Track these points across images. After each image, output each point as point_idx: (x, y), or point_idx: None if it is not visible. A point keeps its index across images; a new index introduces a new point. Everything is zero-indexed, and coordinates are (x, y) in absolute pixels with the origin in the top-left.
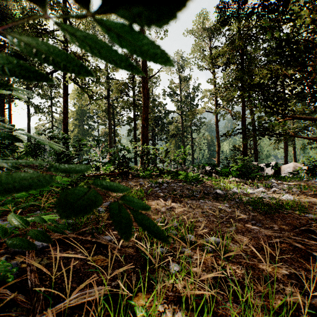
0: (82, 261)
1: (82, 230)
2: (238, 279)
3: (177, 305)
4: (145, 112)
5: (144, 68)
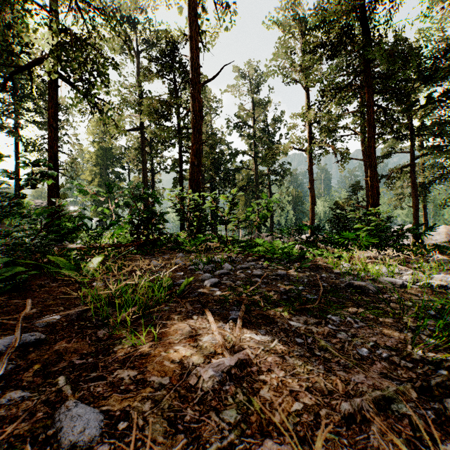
0: None
1: None
2: None
3: None
4: (196, 141)
5: (194, 67)
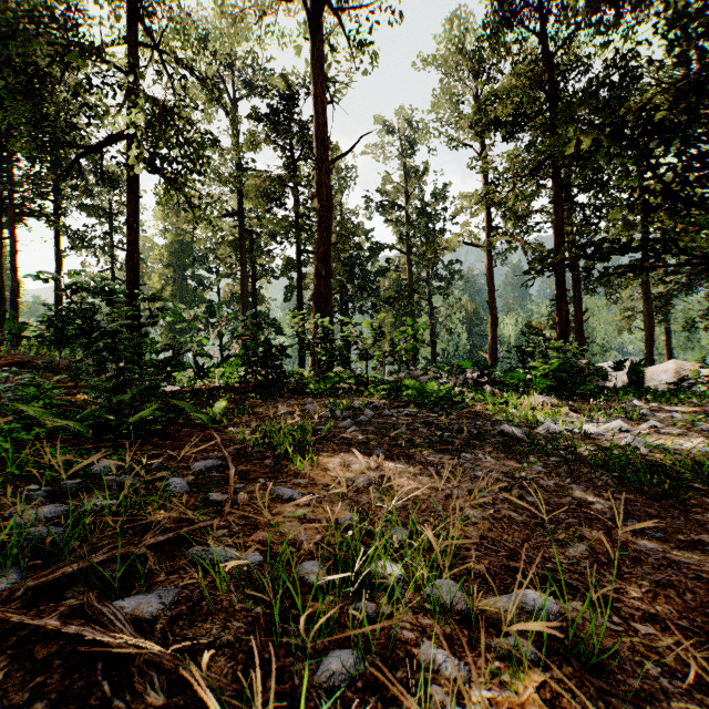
0: None
1: (65, 571)
2: None
3: None
4: (324, 242)
5: (321, 138)
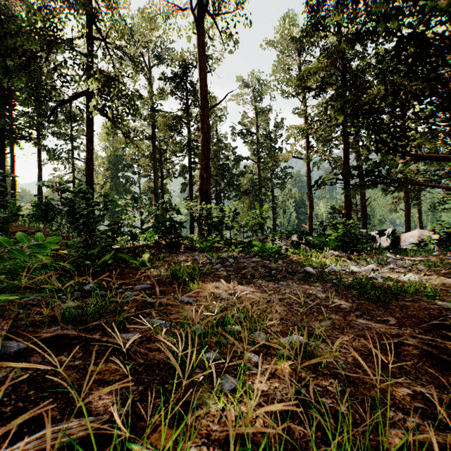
0: (79, 373)
1: (92, 324)
2: (331, 401)
3: (223, 447)
4: (205, 157)
5: (204, 94)
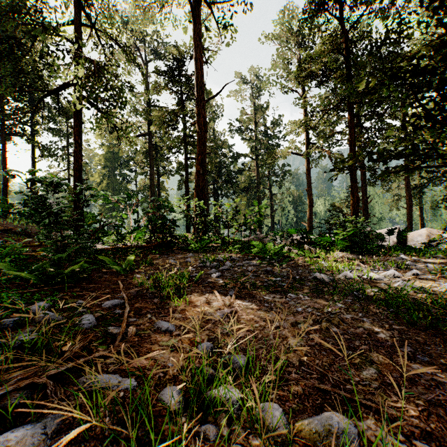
0: None
1: None
2: None
3: None
4: (201, 152)
5: (200, 85)
